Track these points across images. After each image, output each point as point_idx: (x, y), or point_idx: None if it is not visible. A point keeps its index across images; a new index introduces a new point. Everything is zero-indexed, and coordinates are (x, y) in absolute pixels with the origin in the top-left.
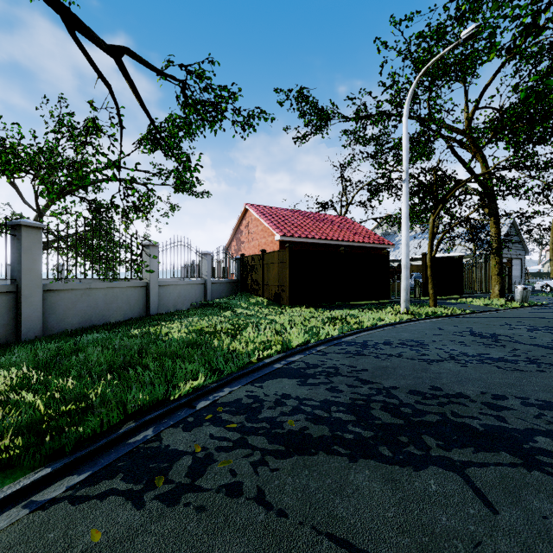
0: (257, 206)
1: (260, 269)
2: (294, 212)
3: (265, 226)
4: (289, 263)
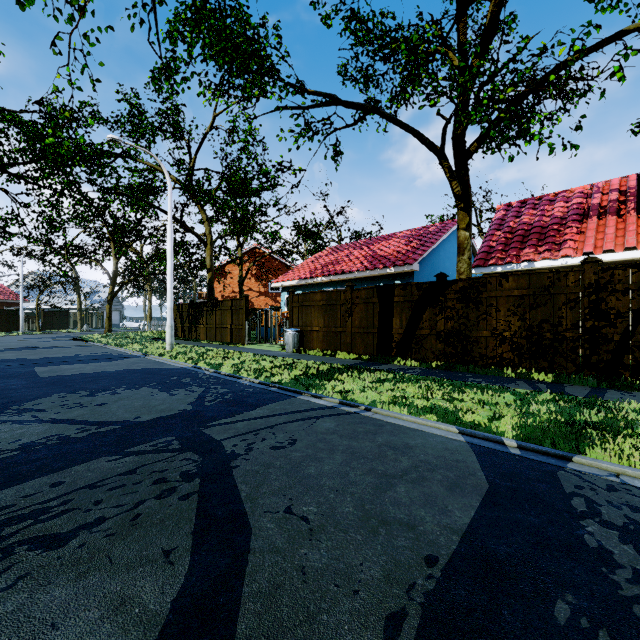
0: None
1: None
2: None
3: None
4: None
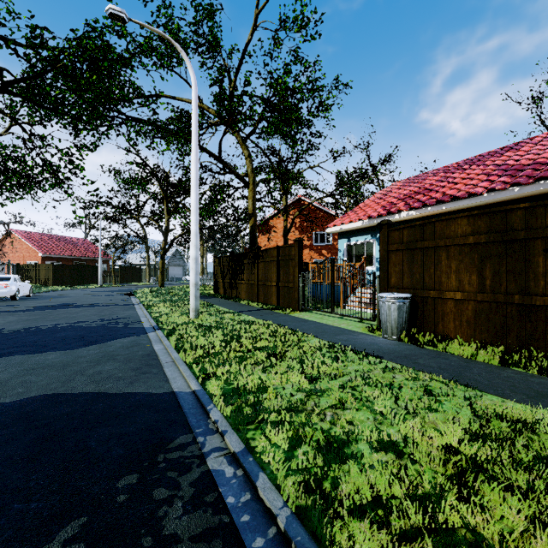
0: (21, 232)
1: (34, 271)
2: (49, 237)
3: (30, 246)
4: (53, 270)
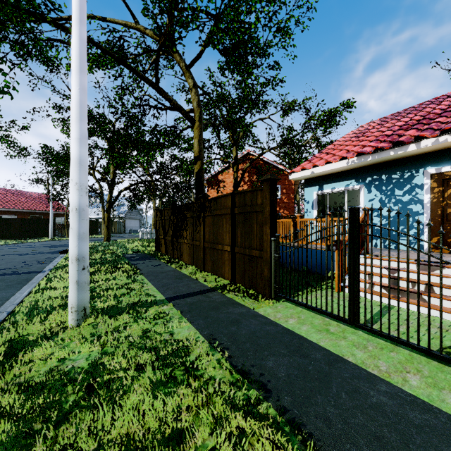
0: None
1: None
2: (6, 191)
3: None
4: (1, 223)
